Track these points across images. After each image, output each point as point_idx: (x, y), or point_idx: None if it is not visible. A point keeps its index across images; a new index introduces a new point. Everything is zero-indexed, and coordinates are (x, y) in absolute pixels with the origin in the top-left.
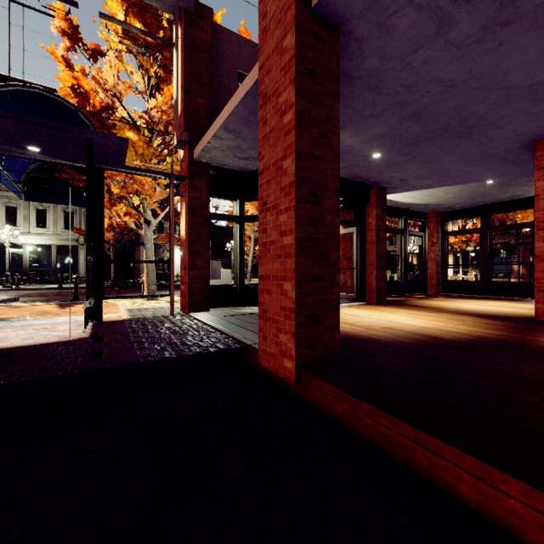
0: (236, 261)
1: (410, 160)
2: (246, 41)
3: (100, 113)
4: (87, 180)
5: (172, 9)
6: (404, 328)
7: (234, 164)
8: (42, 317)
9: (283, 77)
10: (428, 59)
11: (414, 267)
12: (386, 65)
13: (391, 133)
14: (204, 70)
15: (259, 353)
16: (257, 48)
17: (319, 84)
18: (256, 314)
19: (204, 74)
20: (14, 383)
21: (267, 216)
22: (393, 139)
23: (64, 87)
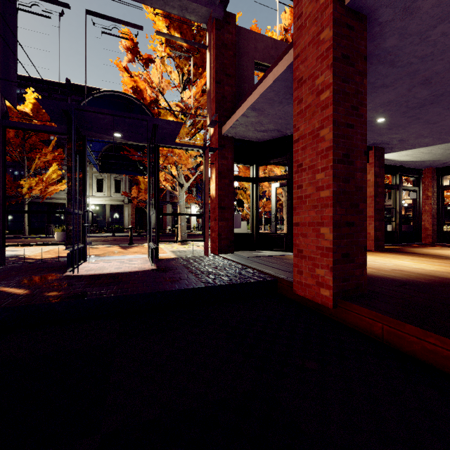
0: (253, 214)
1: (412, 121)
2: (261, 36)
3: (150, 105)
4: (152, 155)
5: (206, 20)
6: (413, 271)
7: (253, 136)
8: (116, 255)
9: (320, 64)
10: (447, 31)
11: (408, 219)
12: (404, 42)
13: (398, 99)
14: (230, 64)
15: (294, 284)
16: (270, 41)
17: (350, 66)
18: (272, 257)
19: (230, 67)
20: (130, 295)
21: (302, 175)
22: (399, 105)
23: (126, 88)
